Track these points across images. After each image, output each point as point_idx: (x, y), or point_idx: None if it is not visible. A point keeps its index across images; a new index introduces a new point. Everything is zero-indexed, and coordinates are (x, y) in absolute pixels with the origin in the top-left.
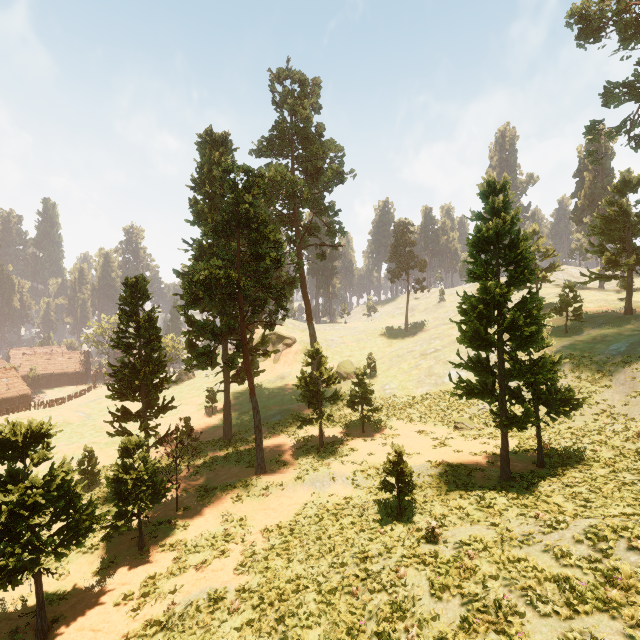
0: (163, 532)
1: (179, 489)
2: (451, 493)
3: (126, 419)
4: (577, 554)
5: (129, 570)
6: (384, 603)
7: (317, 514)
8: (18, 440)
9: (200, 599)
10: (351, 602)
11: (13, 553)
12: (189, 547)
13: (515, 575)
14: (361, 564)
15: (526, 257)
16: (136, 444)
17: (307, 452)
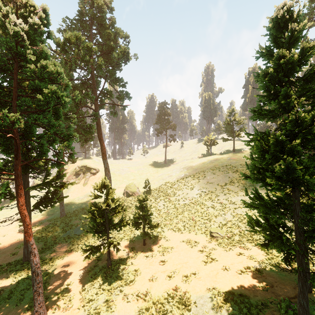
0: None
1: None
2: None
3: None
4: None
5: None
6: None
7: None
8: None
9: None
10: None
11: None
12: None
13: None
14: None
15: None
16: None
17: (95, 278)
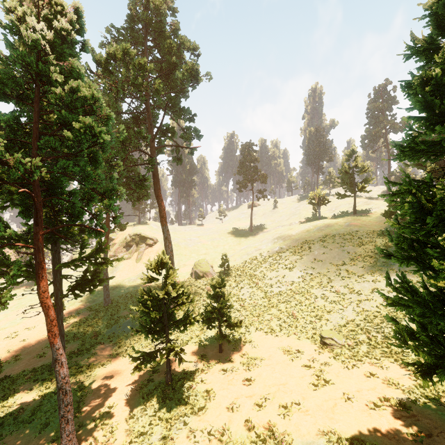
0: None
1: None
2: None
3: None
4: None
5: None
6: None
7: None
8: None
9: None
10: None
11: None
12: None
13: None
14: None
15: None
16: None
17: (148, 400)
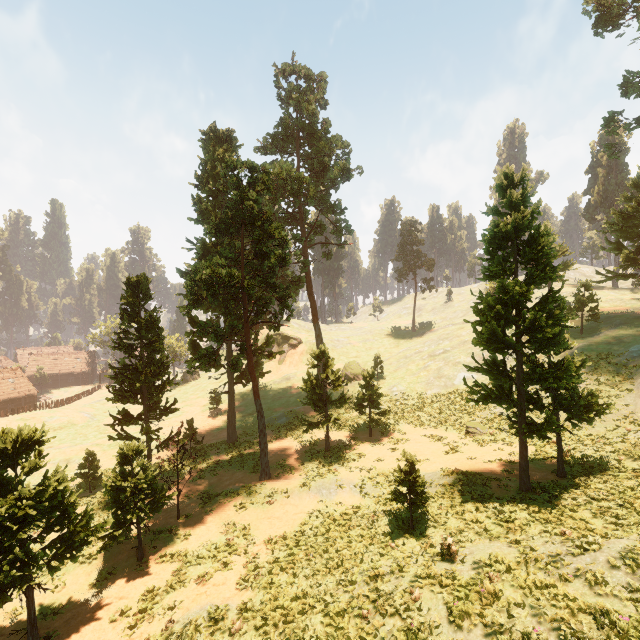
0: (163, 541)
1: (181, 495)
2: (466, 505)
3: (127, 422)
4: (614, 581)
5: (127, 583)
6: (397, 629)
7: (324, 524)
8: (9, 448)
9: (200, 617)
10: (361, 626)
11: (1, 569)
12: (190, 558)
13: (544, 603)
14: (371, 582)
15: (547, 253)
16: (135, 450)
17: (313, 457)
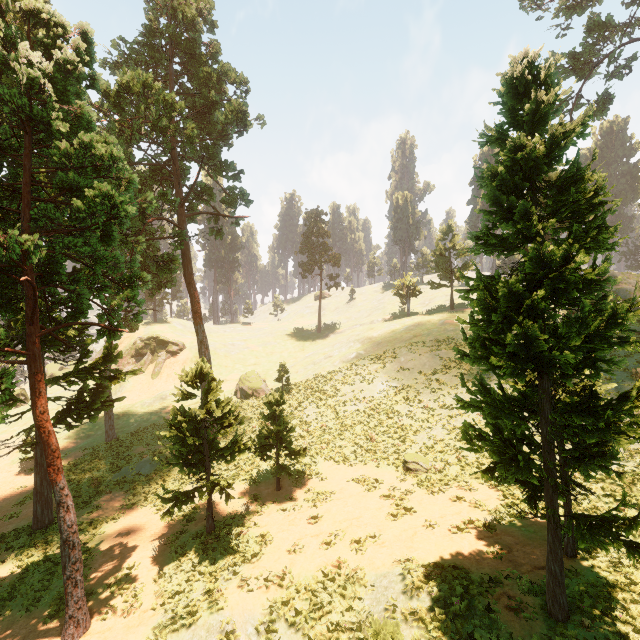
0: None
1: None
2: None
3: None
4: None
5: None
6: None
7: None
8: None
9: None
10: None
11: None
12: None
13: None
14: None
15: (604, 201)
16: None
17: (183, 553)
